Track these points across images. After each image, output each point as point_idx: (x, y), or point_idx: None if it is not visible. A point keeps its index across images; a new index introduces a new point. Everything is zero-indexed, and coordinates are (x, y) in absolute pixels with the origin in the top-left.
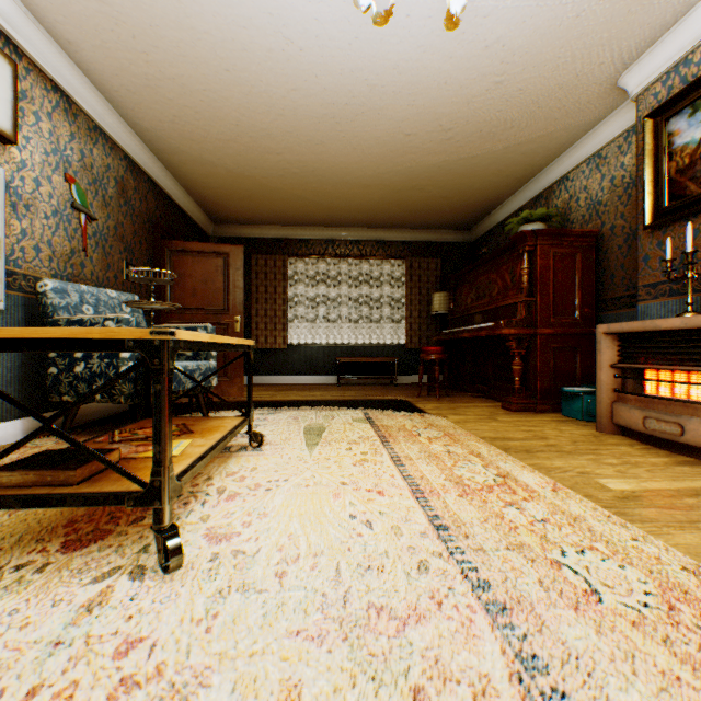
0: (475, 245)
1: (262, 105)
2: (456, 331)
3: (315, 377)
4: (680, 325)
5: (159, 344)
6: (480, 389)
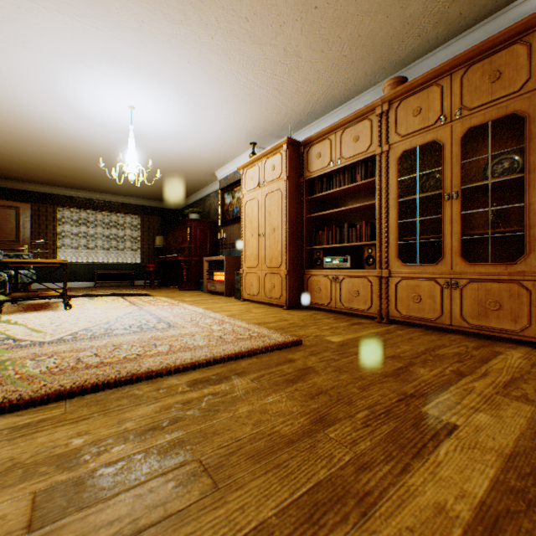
0: (181, 212)
1: (58, 147)
2: (165, 257)
3: (79, 283)
4: (216, 259)
5: (65, 263)
6: (176, 284)
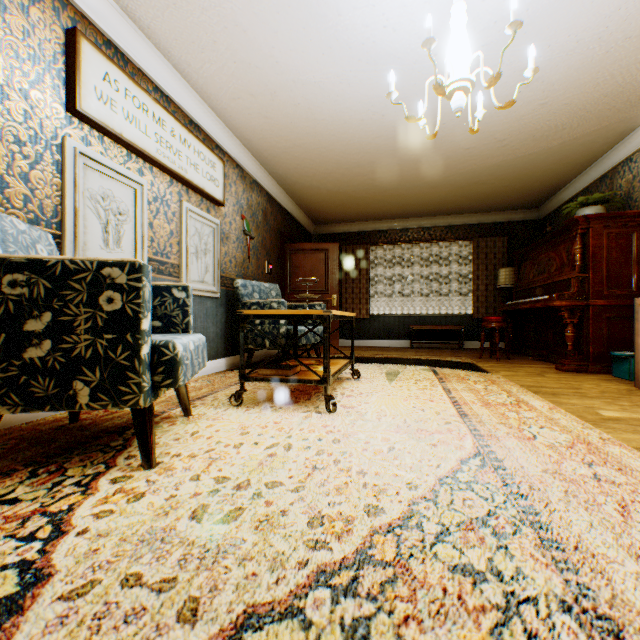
0: (544, 222)
1: (354, 150)
2: (516, 303)
3: (392, 341)
4: None
5: (326, 316)
6: (540, 354)
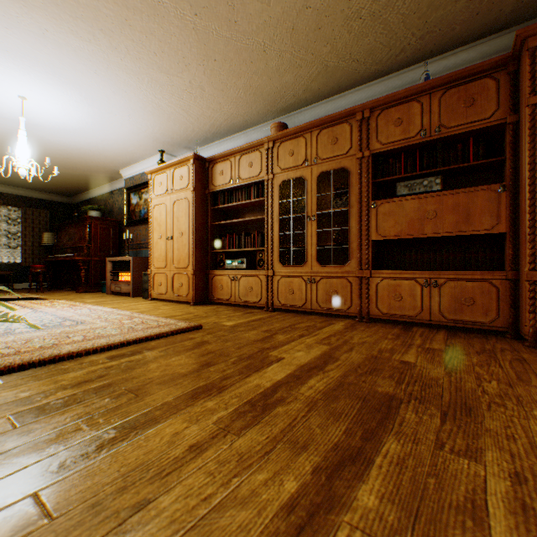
0: (76, 207)
1: None
2: (57, 256)
3: None
4: (122, 259)
5: None
6: (71, 286)
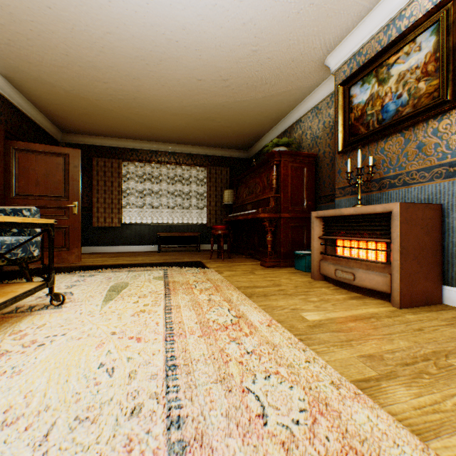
0: (251, 160)
1: (85, 41)
2: (236, 215)
3: (143, 246)
4: (353, 212)
5: None
6: (250, 253)
